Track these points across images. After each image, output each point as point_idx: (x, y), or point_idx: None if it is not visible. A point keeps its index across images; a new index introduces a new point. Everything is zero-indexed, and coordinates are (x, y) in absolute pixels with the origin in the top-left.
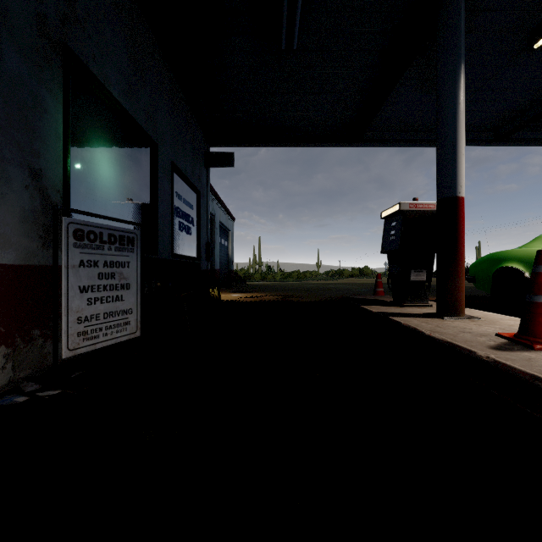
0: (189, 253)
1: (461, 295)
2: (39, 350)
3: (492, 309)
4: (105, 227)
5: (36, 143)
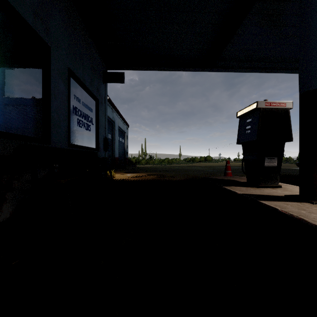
0: (88, 145)
1: None
2: None
3: None
4: None
5: None
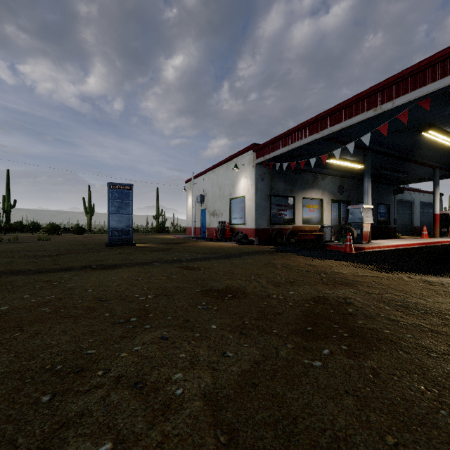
0: (384, 223)
1: (435, 233)
2: None
3: None
4: None
5: None
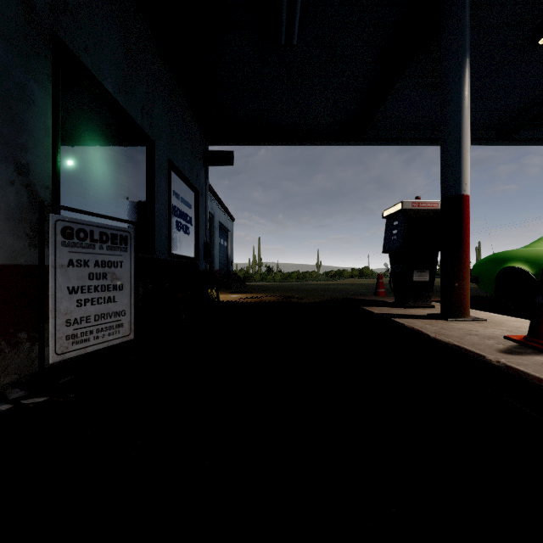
0: (187, 253)
1: (465, 296)
2: (26, 354)
3: (495, 310)
4: (96, 225)
5: (23, 136)
